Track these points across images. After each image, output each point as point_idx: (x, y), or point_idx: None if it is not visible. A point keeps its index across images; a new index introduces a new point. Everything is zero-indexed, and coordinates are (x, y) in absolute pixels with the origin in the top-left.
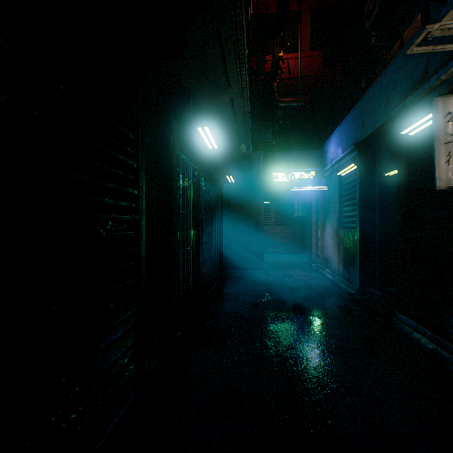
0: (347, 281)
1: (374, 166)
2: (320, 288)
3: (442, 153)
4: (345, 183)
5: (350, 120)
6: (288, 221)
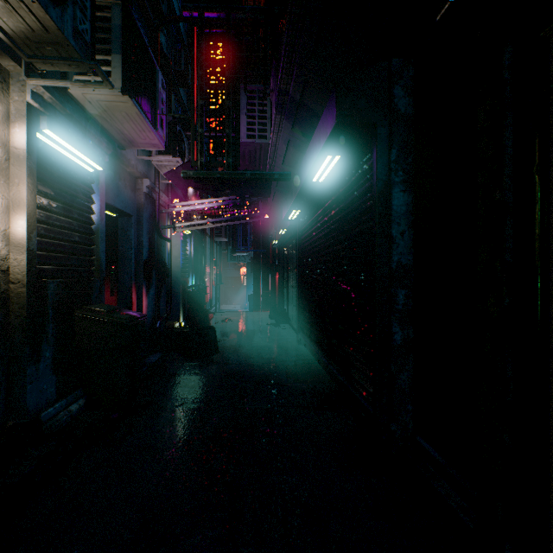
0: None
1: None
2: None
3: None
4: None
5: None
6: None
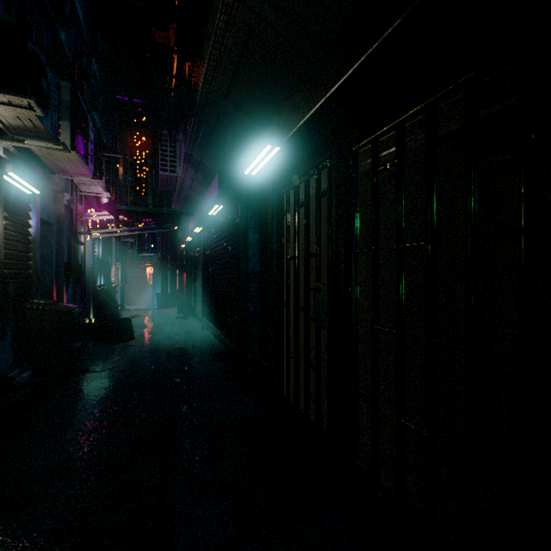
0: None
1: None
2: None
3: None
4: None
5: None
6: None
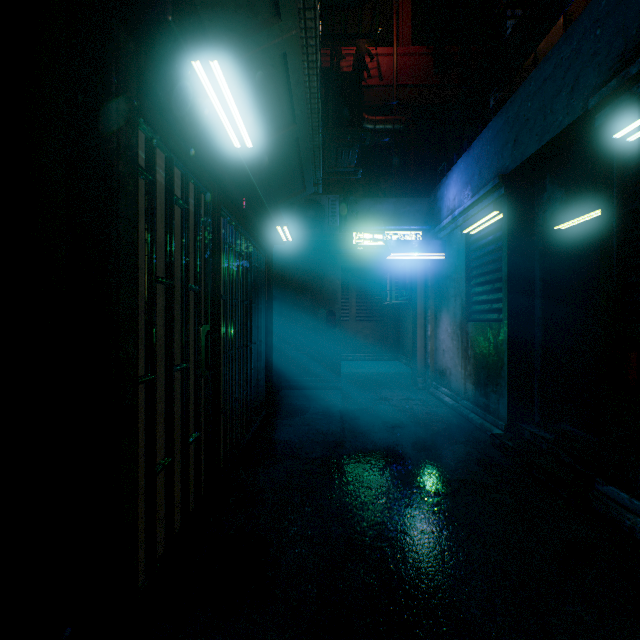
0: (482, 410)
1: (532, 215)
2: (439, 423)
3: None
4: (478, 246)
5: (490, 138)
6: (375, 312)
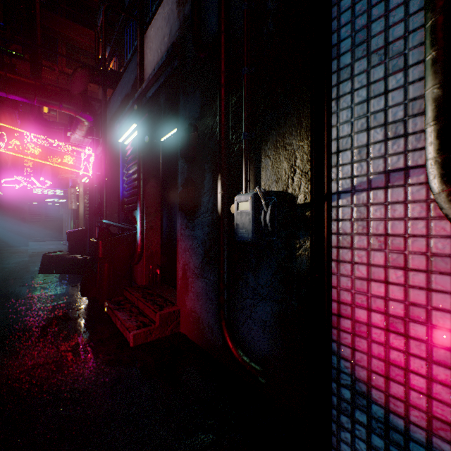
0: None
1: None
2: (59, 248)
3: (70, 201)
4: None
5: None
6: (57, 218)
